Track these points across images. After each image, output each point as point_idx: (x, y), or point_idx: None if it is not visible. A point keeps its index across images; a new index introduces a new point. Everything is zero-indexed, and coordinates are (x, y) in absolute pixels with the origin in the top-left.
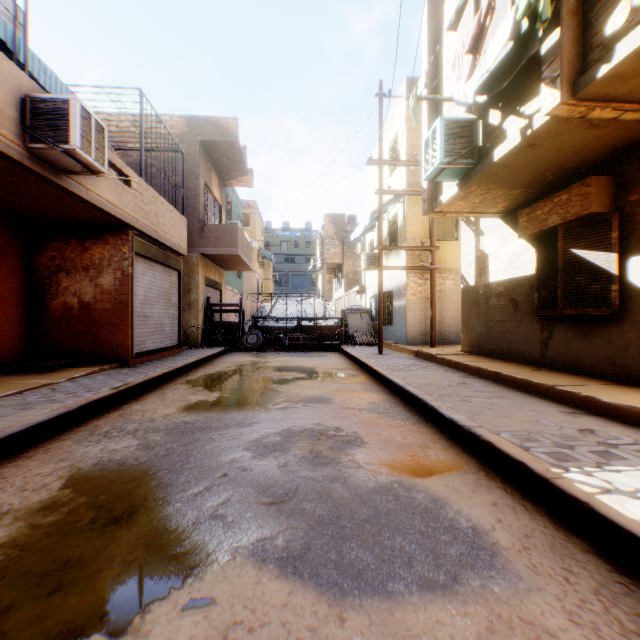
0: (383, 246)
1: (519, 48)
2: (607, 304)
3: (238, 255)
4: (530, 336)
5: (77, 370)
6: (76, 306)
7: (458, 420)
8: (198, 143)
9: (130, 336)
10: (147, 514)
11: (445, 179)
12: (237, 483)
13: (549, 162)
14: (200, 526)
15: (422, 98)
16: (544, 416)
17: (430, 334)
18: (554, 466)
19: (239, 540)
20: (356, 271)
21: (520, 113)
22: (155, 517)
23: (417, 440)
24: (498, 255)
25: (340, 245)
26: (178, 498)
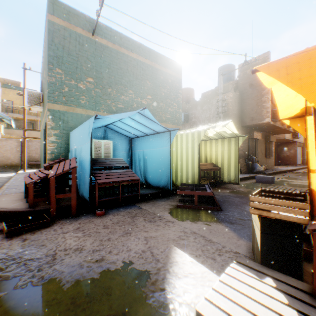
0: None
1: None
2: None
3: None
4: None
5: (289, 165)
6: (285, 156)
7: None
8: None
9: (296, 161)
10: None
11: None
12: None
13: None
14: None
15: None
16: None
17: None
18: None
19: None
20: None
21: None
22: None
23: None
24: None
25: None
26: None
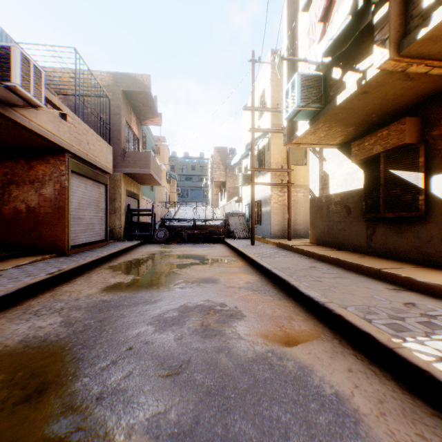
0: (255, 168)
1: (356, 21)
2: (416, 209)
3: (150, 174)
4: (359, 232)
5: (23, 259)
6: (24, 210)
7: (314, 297)
8: (121, 92)
9: (67, 233)
10: (57, 390)
11: (300, 119)
12: (139, 356)
13: (375, 106)
14: (102, 401)
15: (284, 58)
16: (376, 292)
17: (287, 231)
18: (394, 336)
19: (136, 416)
20: (235, 187)
21: (356, 69)
22: (63, 393)
23: (283, 313)
24: (336, 175)
25: (224, 168)
26: (87, 372)
